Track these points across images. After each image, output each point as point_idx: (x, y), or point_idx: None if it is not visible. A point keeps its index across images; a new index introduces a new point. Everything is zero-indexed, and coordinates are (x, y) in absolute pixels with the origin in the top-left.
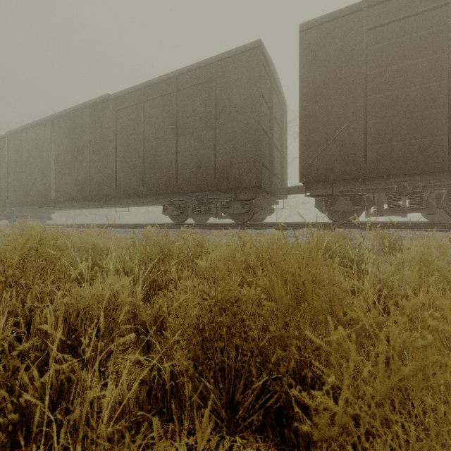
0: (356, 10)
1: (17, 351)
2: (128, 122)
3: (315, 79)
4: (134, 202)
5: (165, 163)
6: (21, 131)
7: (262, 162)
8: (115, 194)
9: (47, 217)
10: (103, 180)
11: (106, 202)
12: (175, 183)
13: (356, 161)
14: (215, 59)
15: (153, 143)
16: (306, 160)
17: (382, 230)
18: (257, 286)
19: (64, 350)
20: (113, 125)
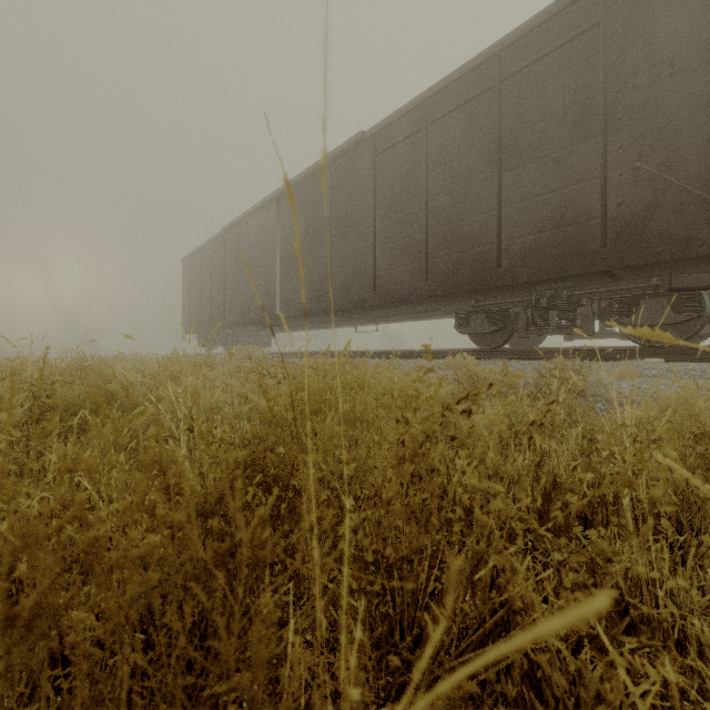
0: None
1: None
2: (396, 170)
3: None
4: (397, 314)
5: (473, 231)
6: (239, 223)
7: None
8: (372, 299)
9: (266, 342)
10: (352, 277)
11: (351, 316)
12: (496, 268)
13: None
14: None
15: (447, 197)
16: None
17: None
18: None
19: None
20: (370, 182)
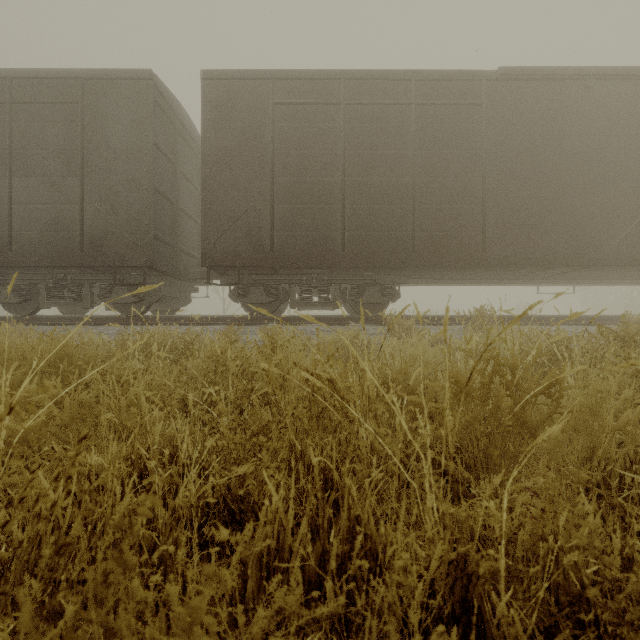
0: (262, 77)
1: None
2: None
3: (220, 142)
4: None
5: None
6: None
7: (155, 235)
8: None
9: None
10: None
11: None
12: (9, 251)
13: (263, 248)
14: (81, 74)
15: None
16: (210, 239)
17: (295, 325)
18: None
19: None
20: None
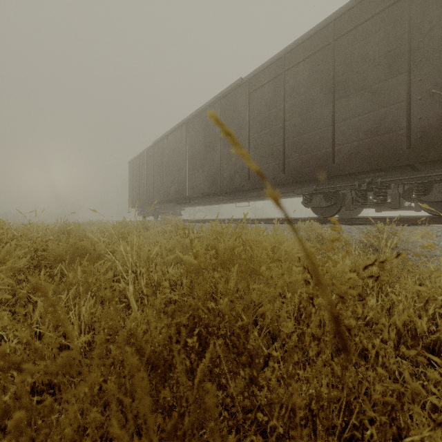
0: None
1: None
2: (263, 102)
3: None
4: (263, 195)
5: (315, 140)
6: (163, 139)
7: None
8: (247, 185)
9: (179, 213)
10: (234, 172)
11: (233, 196)
12: (331, 164)
13: None
14: None
15: (297, 118)
16: None
17: None
18: None
19: None
20: (246, 110)
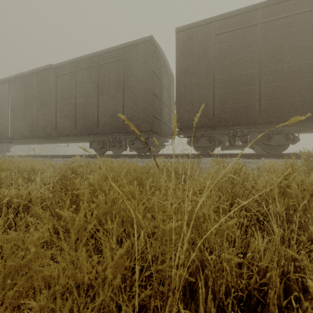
0: (208, 22)
1: None
2: (65, 84)
3: (185, 63)
4: (70, 140)
5: (90, 113)
6: None
7: (153, 114)
8: (55, 134)
9: (6, 150)
10: (47, 124)
11: (50, 139)
12: (97, 127)
13: (208, 116)
14: (123, 46)
15: (82, 99)
16: (180, 114)
17: (225, 159)
18: None
19: None
20: (54, 86)
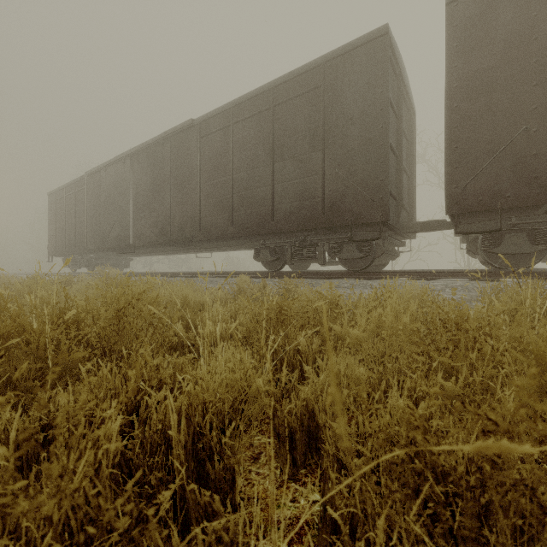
0: None
1: (156, 507)
2: (214, 150)
3: (471, 67)
4: (219, 246)
5: (259, 197)
6: (100, 170)
7: (389, 189)
8: (199, 236)
9: (125, 264)
10: (185, 220)
11: (188, 247)
12: (271, 221)
13: (540, 180)
14: (323, 60)
15: (244, 173)
16: (457, 182)
17: None
18: (458, 374)
19: (188, 464)
20: (197, 155)
